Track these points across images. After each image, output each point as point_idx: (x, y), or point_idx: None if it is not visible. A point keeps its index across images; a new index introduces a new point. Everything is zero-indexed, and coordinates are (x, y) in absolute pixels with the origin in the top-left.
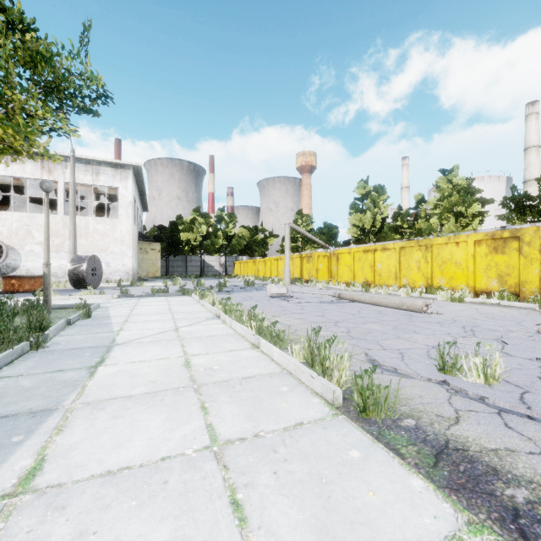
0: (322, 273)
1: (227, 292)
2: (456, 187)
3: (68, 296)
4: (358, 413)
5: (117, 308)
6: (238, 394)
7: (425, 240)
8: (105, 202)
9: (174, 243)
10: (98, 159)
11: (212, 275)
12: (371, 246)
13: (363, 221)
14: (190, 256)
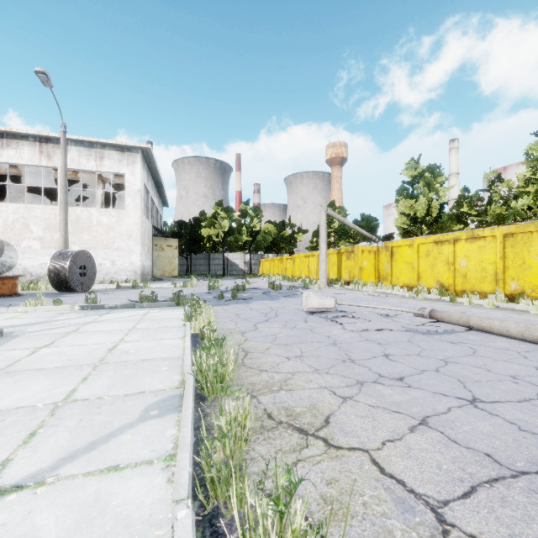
0: (367, 272)
1: (244, 299)
2: None
3: (5, 307)
4: None
5: (26, 339)
6: None
7: None
8: (110, 191)
9: (195, 239)
10: (101, 141)
11: (235, 275)
12: (448, 234)
13: (415, 209)
14: (213, 254)
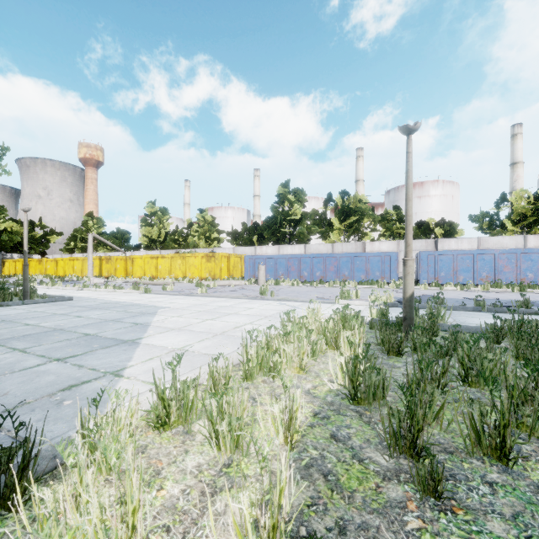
0: (120, 271)
1: None
2: (207, 221)
3: None
4: (145, 293)
5: None
6: (120, 294)
7: (183, 254)
8: None
9: None
10: None
11: None
12: (155, 255)
13: (152, 233)
14: None
